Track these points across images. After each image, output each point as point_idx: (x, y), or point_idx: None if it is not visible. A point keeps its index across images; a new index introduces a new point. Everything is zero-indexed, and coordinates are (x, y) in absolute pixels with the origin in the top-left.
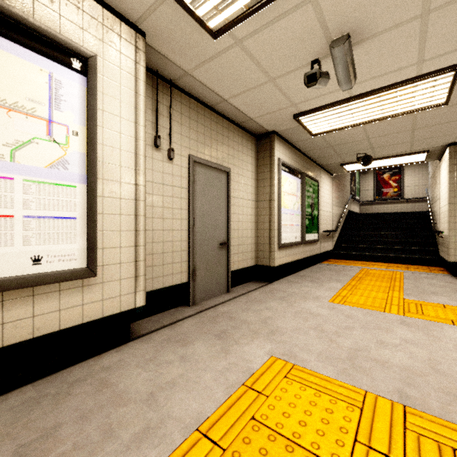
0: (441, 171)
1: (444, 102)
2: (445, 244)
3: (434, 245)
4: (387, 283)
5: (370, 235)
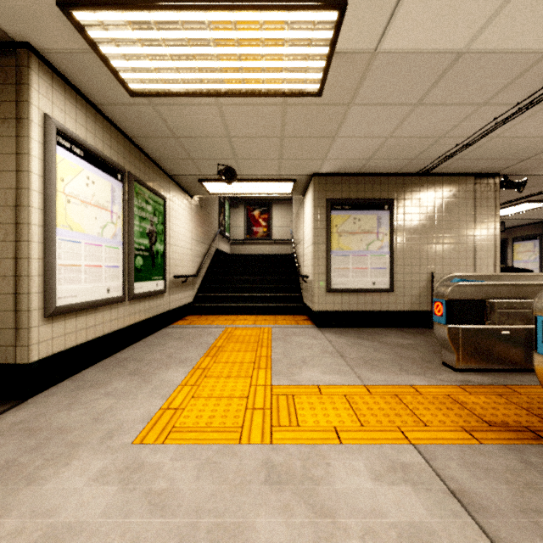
0: (305, 208)
1: (318, 89)
2: (309, 290)
3: (298, 291)
4: (252, 354)
5: (239, 281)
